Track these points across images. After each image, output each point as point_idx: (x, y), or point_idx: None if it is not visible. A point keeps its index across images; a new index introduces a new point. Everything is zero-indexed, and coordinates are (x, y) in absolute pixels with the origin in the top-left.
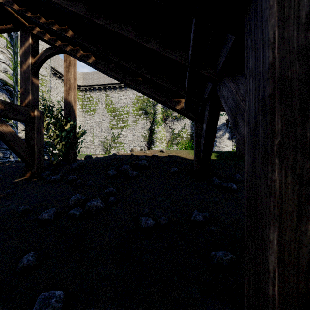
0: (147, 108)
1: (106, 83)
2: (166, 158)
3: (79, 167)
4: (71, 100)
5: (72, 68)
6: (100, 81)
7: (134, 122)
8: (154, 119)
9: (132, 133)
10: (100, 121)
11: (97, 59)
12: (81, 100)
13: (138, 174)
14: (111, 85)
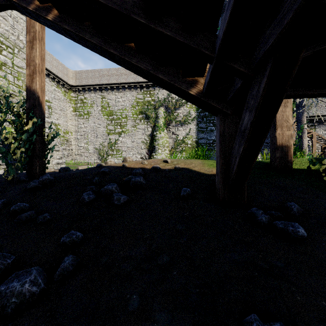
0: (147, 111)
1: (102, 83)
2: (172, 172)
3: (42, 186)
4: (37, 89)
5: (38, 43)
6: (96, 80)
7: (133, 127)
8: (156, 124)
9: (132, 139)
10: (95, 126)
11: (61, 13)
12: (74, 101)
13: (128, 199)
14: (107, 85)
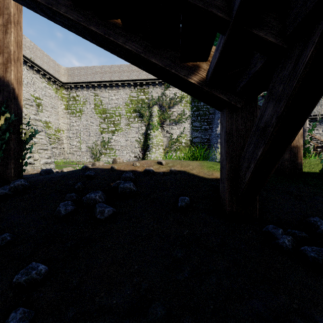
0: (141, 110)
1: (95, 80)
2: (167, 176)
3: (13, 194)
4: (11, 80)
5: (12, 27)
6: (88, 77)
7: (127, 125)
8: (150, 123)
9: (125, 138)
10: (87, 124)
11: None
12: (66, 99)
13: (114, 212)
14: (100, 82)
